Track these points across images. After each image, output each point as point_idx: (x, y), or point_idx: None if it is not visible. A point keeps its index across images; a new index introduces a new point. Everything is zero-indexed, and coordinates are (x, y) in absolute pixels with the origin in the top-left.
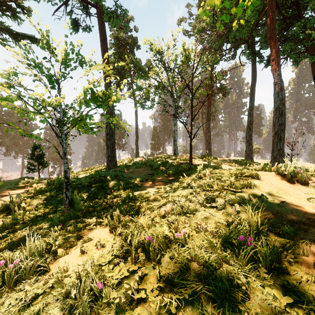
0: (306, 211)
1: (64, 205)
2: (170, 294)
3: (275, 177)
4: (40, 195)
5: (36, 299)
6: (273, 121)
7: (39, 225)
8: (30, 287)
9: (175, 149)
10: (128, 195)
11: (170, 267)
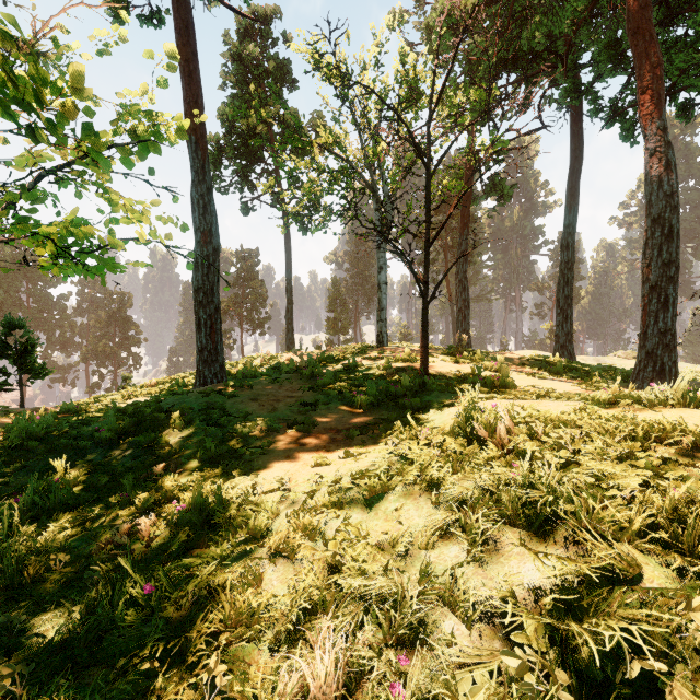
0: None
1: None
2: None
3: None
4: None
5: None
6: (646, 255)
7: None
8: None
9: (381, 332)
10: (199, 501)
11: None
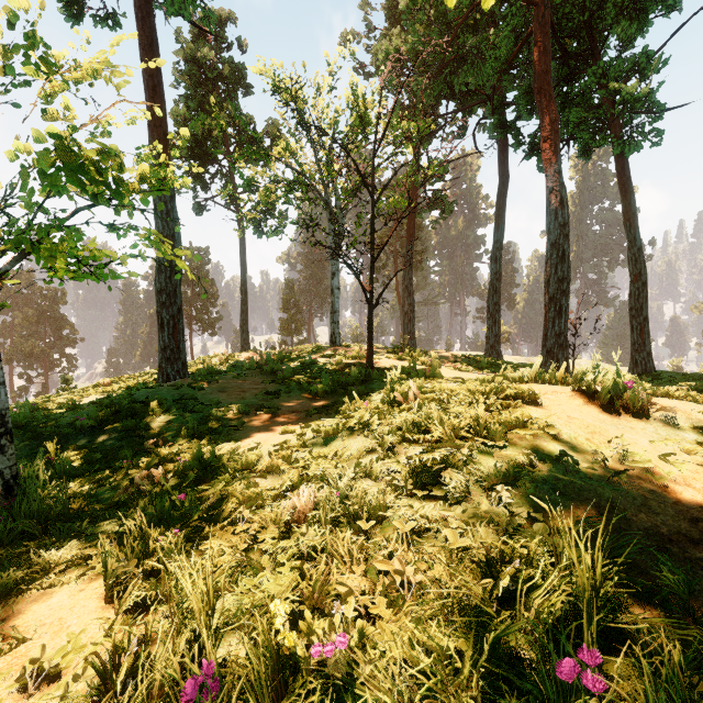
0: (677, 495)
1: None
2: None
3: (573, 399)
4: None
5: None
6: (547, 272)
7: None
8: None
9: (334, 333)
10: (199, 455)
11: None
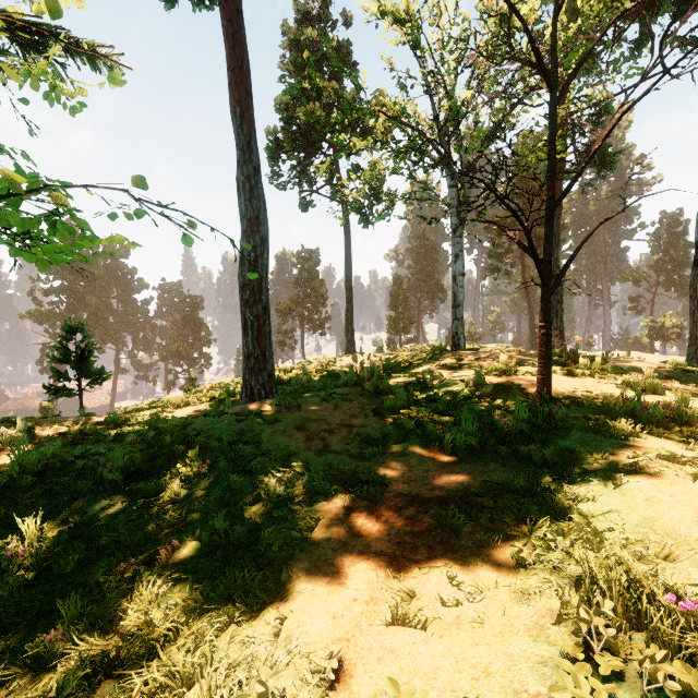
0: None
1: None
2: None
3: None
4: None
5: None
6: None
7: None
8: None
9: (457, 333)
10: None
11: None
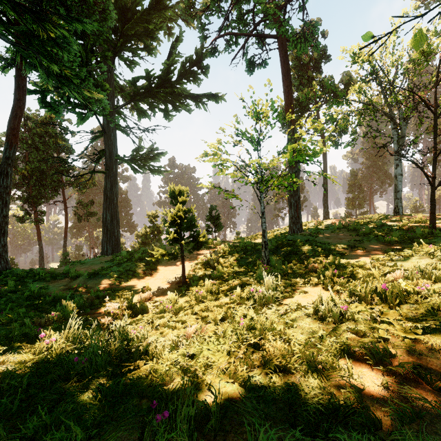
0: None
1: (262, 264)
2: (414, 323)
3: None
4: (229, 255)
5: (286, 314)
6: None
7: (245, 279)
8: (277, 307)
9: (397, 206)
10: (333, 261)
11: (412, 309)
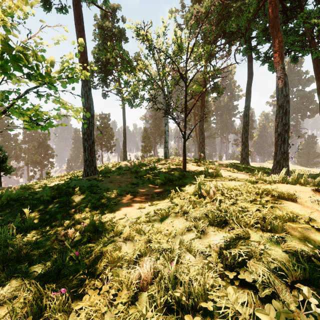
0: None
1: None
2: None
3: (315, 196)
4: None
5: None
6: (276, 120)
7: None
8: None
9: (166, 152)
10: (92, 222)
11: None
